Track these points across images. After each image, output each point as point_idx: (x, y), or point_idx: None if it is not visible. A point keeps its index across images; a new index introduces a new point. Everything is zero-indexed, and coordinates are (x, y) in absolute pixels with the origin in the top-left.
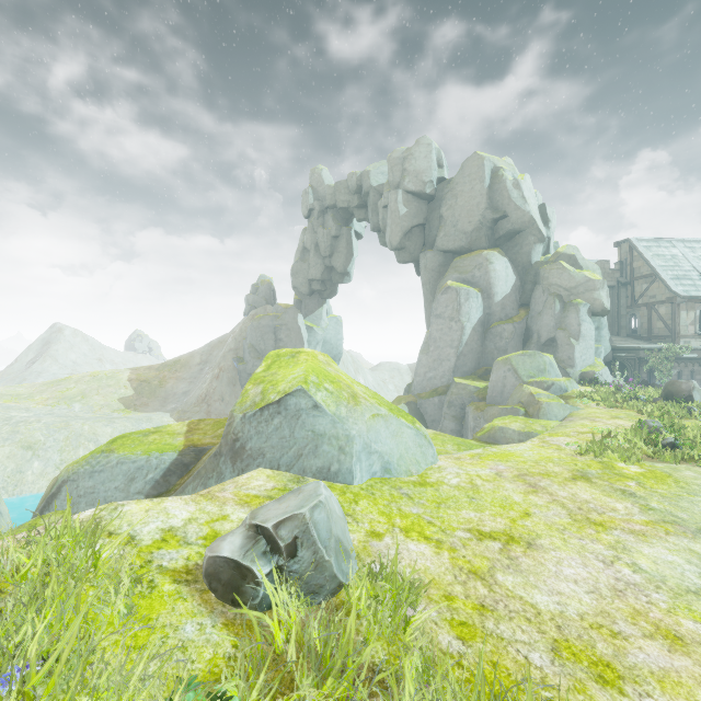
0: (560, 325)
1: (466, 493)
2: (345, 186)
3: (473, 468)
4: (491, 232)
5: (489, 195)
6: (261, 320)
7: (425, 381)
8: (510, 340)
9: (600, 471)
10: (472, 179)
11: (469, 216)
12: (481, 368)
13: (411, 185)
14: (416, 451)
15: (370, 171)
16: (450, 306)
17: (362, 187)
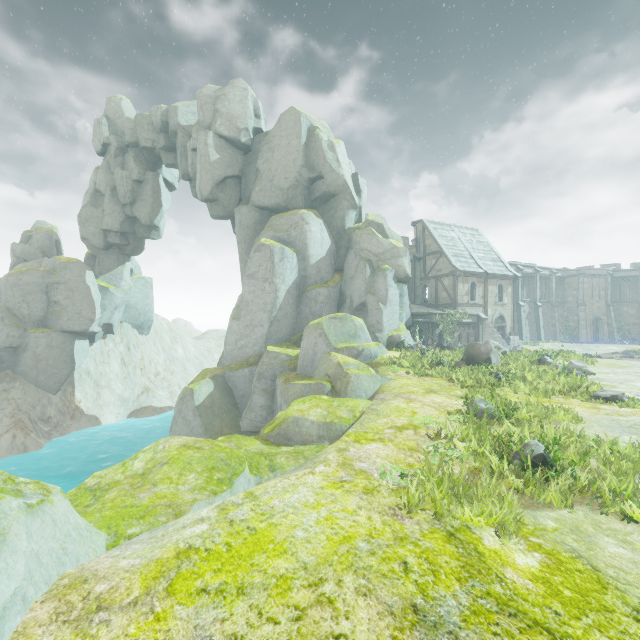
0: (370, 290)
1: None
2: (149, 122)
3: None
4: (307, 192)
5: (305, 153)
6: (22, 275)
7: (236, 350)
8: (325, 304)
9: (465, 597)
10: (289, 133)
11: (285, 172)
12: (296, 334)
13: (224, 129)
14: None
15: (178, 107)
16: (264, 265)
17: (168, 125)
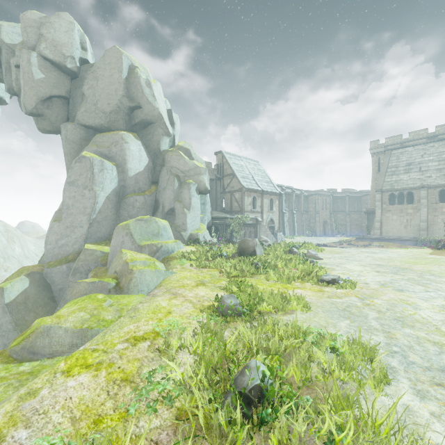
0: (178, 198)
1: None
2: None
3: None
4: (128, 118)
5: (126, 85)
6: None
7: (56, 249)
8: (141, 209)
9: None
10: (112, 67)
11: (108, 98)
12: None
13: (48, 52)
14: None
15: (2, 25)
16: (84, 174)
17: None
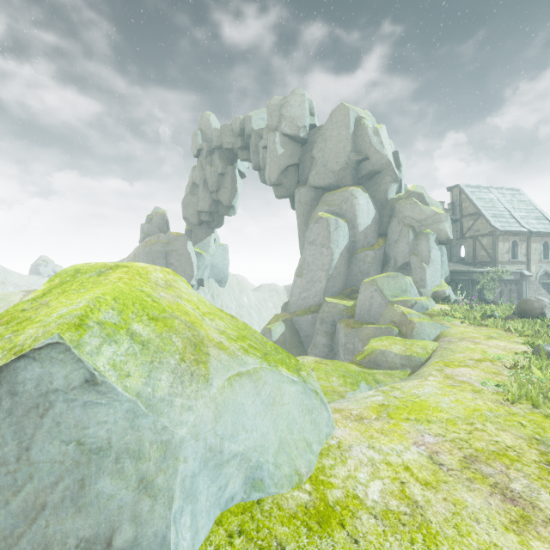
0: (413, 252)
1: (411, 544)
2: (230, 129)
3: (390, 443)
4: (355, 172)
5: (353, 140)
6: (152, 246)
7: (300, 300)
8: (372, 264)
9: None
10: (339, 125)
11: (337, 157)
12: (347, 289)
13: (287, 129)
14: (305, 423)
15: (252, 116)
16: (321, 234)
17: (244, 130)
